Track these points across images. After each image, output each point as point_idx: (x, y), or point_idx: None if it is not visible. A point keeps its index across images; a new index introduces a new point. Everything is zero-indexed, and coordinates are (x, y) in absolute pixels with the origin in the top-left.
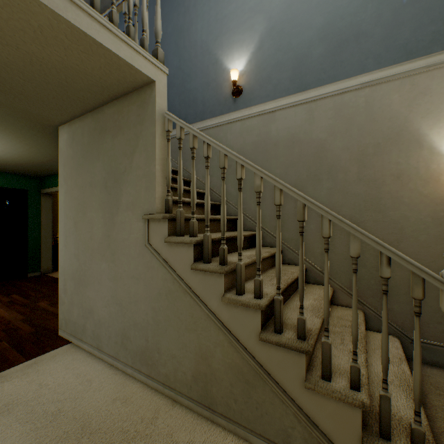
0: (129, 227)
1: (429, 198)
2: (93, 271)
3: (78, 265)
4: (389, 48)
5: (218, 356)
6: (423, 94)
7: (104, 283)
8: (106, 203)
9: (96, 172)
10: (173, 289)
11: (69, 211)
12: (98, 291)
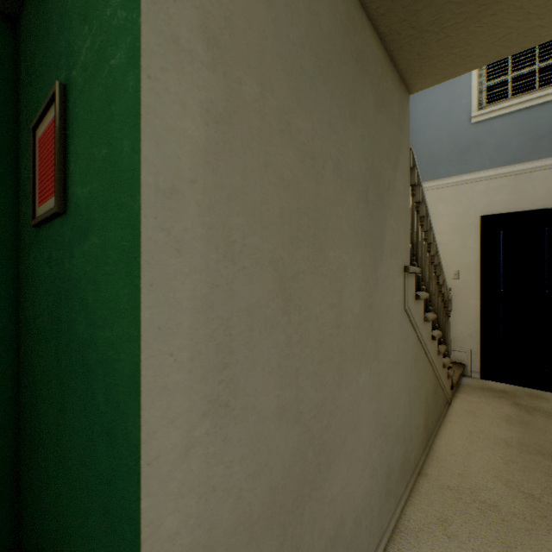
0: (392, 286)
1: None
2: (343, 412)
3: (295, 441)
4: None
5: (430, 389)
6: None
7: (364, 417)
8: (367, 235)
9: (350, 147)
10: (417, 352)
11: (249, 227)
12: (353, 451)
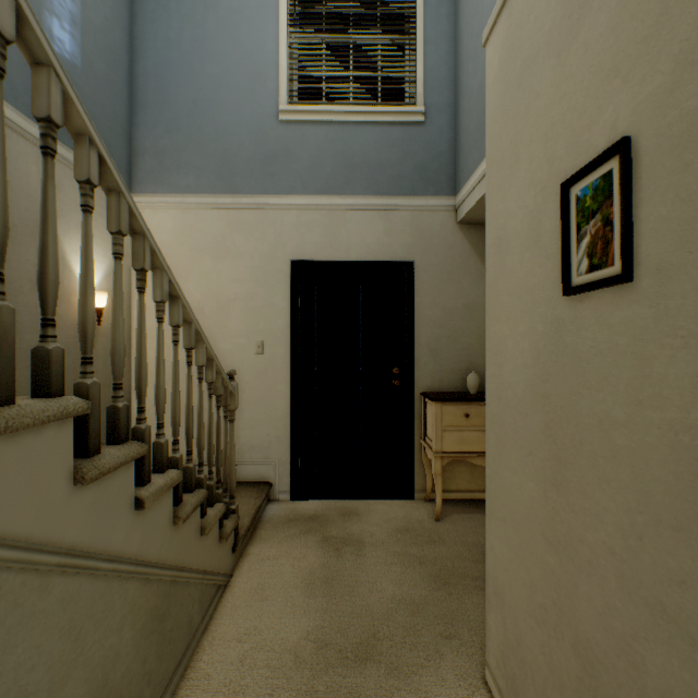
0: None
1: (65, 321)
2: None
3: None
4: (29, 91)
5: (128, 641)
6: (60, 188)
7: None
8: None
9: None
10: None
11: None
12: None
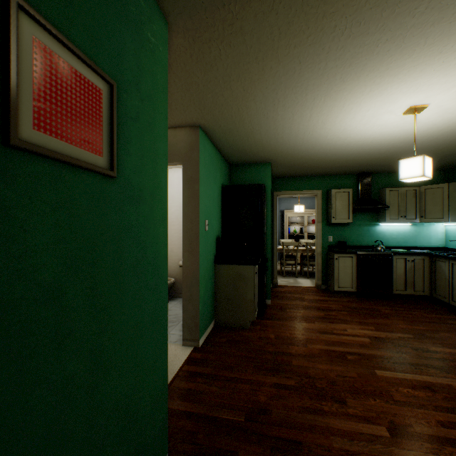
0: None
1: None
2: None
3: None
4: None
5: None
6: None
7: None
8: None
9: None
10: None
11: None
12: None
